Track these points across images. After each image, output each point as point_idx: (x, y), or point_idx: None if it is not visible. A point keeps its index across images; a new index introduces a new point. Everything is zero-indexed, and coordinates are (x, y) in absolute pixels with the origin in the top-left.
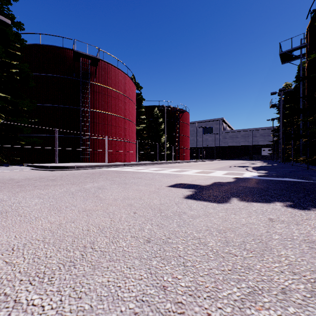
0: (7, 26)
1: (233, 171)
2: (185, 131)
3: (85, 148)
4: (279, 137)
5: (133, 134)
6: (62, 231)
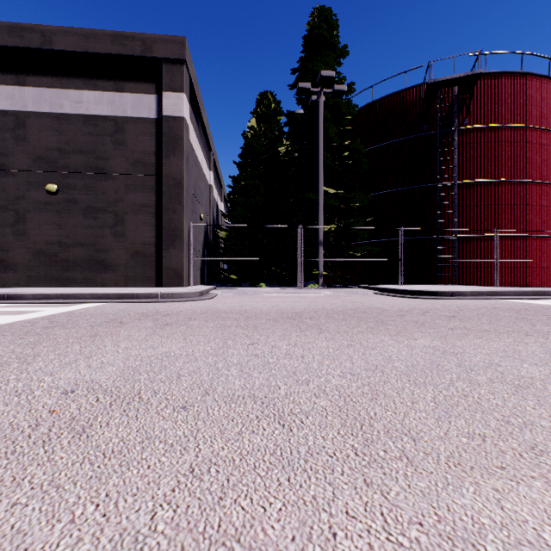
0: (341, 96)
1: None
2: None
3: (445, 257)
4: None
5: None
6: None
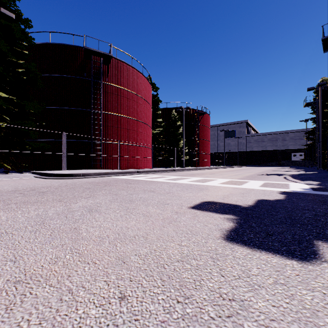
0: (11, 21)
1: (271, 181)
2: (205, 134)
3: (96, 153)
4: (314, 140)
5: (149, 138)
6: None
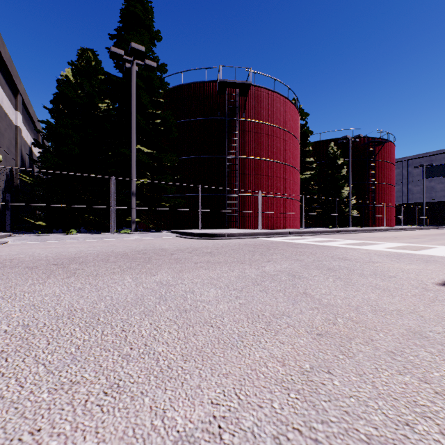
0: (152, 71)
1: None
2: (386, 175)
3: (231, 209)
4: None
5: (296, 186)
6: (332, 406)
